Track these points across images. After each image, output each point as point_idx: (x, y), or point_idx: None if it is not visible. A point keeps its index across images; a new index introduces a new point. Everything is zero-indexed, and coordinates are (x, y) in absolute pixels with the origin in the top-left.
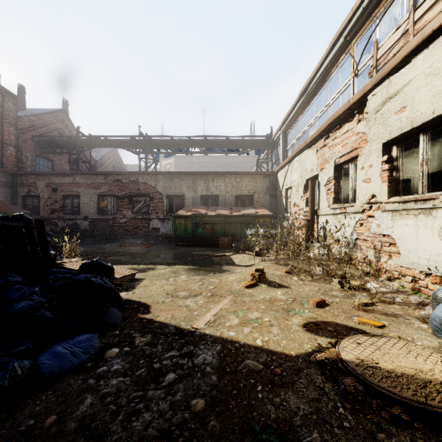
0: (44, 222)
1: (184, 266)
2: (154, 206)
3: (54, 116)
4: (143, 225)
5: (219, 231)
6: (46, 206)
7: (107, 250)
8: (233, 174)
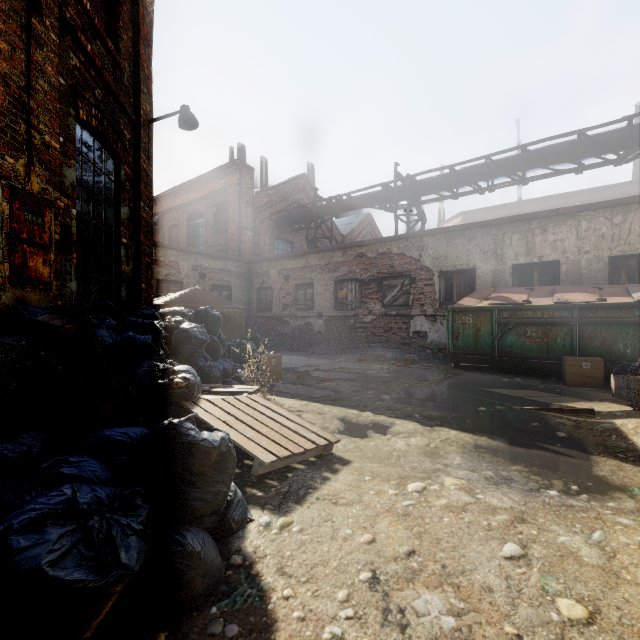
0: (277, 321)
1: (464, 434)
2: (417, 292)
3: (293, 185)
4: (399, 326)
5: (562, 342)
6: (278, 300)
7: (335, 366)
8: (601, 207)
